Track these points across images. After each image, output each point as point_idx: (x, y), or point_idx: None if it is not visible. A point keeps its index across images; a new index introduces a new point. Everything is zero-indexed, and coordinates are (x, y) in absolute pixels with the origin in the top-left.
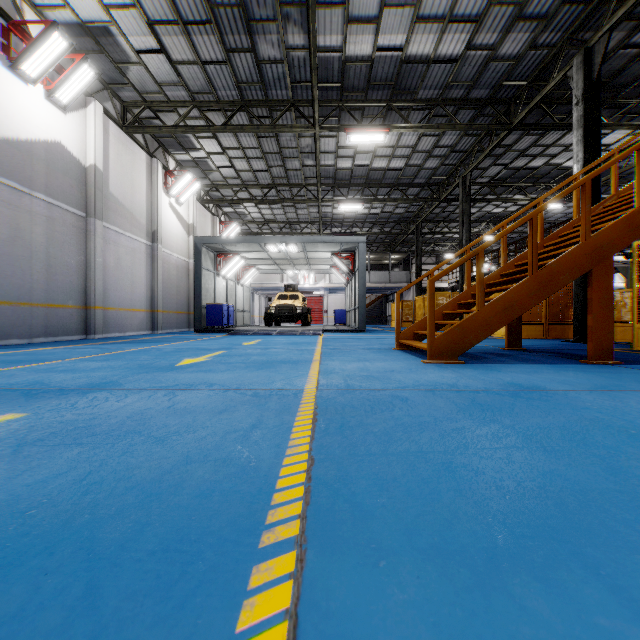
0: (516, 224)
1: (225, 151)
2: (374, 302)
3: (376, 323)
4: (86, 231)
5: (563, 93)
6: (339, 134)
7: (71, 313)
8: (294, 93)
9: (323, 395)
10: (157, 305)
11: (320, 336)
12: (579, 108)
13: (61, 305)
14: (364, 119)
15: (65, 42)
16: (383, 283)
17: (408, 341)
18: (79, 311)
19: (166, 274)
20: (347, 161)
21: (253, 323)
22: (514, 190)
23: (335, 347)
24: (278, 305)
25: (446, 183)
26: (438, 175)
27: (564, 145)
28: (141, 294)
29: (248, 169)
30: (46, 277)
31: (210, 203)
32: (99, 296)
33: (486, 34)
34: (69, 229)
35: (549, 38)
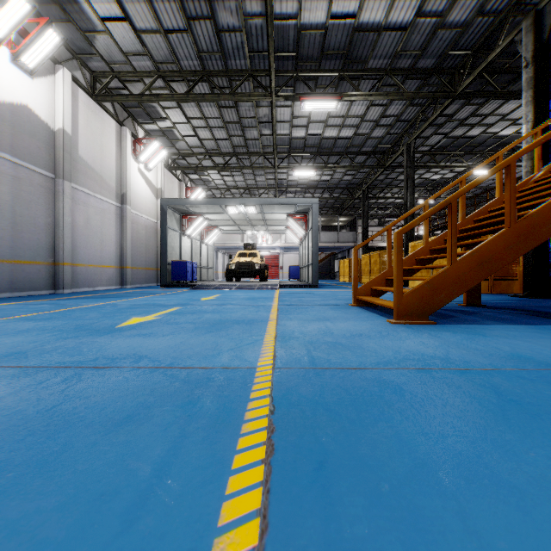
0: (492, 171)
1: (189, 121)
2: (324, 260)
3: (326, 278)
4: (55, 191)
5: (505, 62)
6: (294, 104)
7: (39, 269)
8: (252, 63)
9: (282, 380)
10: (126, 262)
11: (276, 291)
12: (528, 70)
13: (28, 261)
14: (317, 89)
15: (28, 5)
16: (332, 243)
17: (366, 297)
18: (47, 267)
19: (135, 233)
20: (301, 130)
21: (217, 278)
22: (452, 158)
23: (291, 303)
24: (238, 262)
25: (391, 151)
26: (383, 144)
27: (501, 114)
28: (111, 252)
29: (211, 138)
30: (12, 234)
31: (177, 170)
32: (67, 253)
33: (436, 1)
34: (37, 189)
35: (496, 5)
